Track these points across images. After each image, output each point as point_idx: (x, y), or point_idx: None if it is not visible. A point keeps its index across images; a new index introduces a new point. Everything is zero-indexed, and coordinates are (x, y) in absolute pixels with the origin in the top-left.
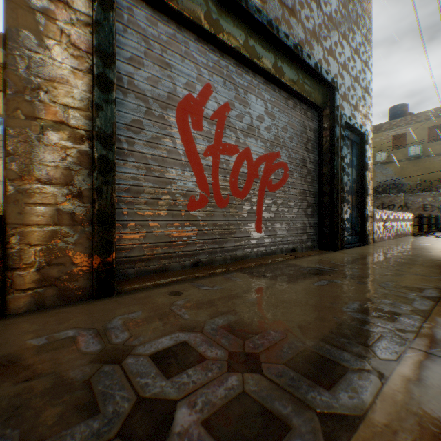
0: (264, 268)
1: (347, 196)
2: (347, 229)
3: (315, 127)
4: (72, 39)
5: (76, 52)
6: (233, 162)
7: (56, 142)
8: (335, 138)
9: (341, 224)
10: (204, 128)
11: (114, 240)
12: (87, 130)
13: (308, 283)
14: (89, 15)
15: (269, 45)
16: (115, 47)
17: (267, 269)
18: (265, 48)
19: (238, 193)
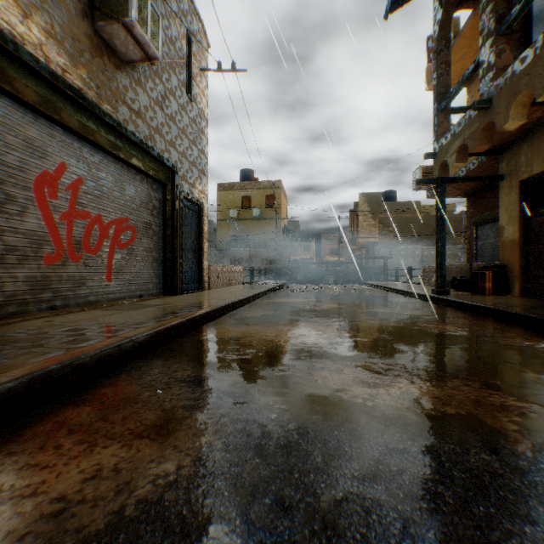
0: (115, 307)
1: (188, 253)
2: (188, 279)
3: (160, 197)
4: None
5: None
6: (87, 226)
7: None
8: (176, 210)
9: (181, 275)
10: (61, 198)
11: None
12: None
13: (145, 309)
14: None
15: (119, 136)
16: None
17: (118, 307)
18: (116, 138)
19: (91, 251)
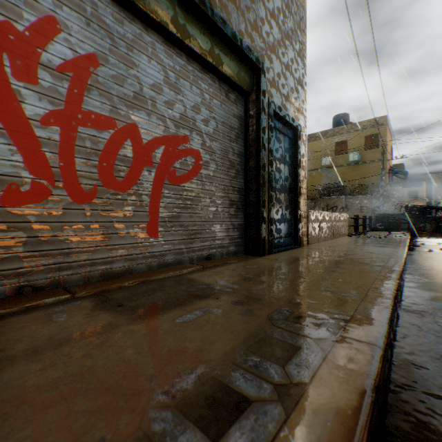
0: (140, 289)
1: (279, 194)
2: (279, 231)
3: (240, 113)
4: None
5: None
6: (107, 141)
7: None
8: (261, 127)
9: (269, 226)
10: (44, 82)
11: None
12: None
13: (168, 319)
14: None
15: None
16: None
17: (141, 291)
18: None
19: (115, 184)
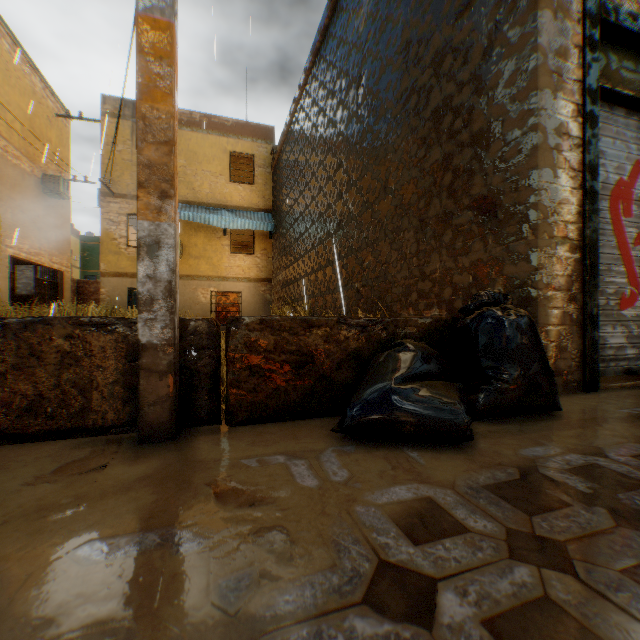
0: None
1: None
2: None
3: None
4: (569, 163)
5: (571, 173)
6: None
7: (561, 255)
8: None
9: None
10: (632, 213)
11: (596, 340)
12: (577, 240)
13: None
14: (578, 137)
15: None
16: (597, 159)
17: None
18: None
19: None
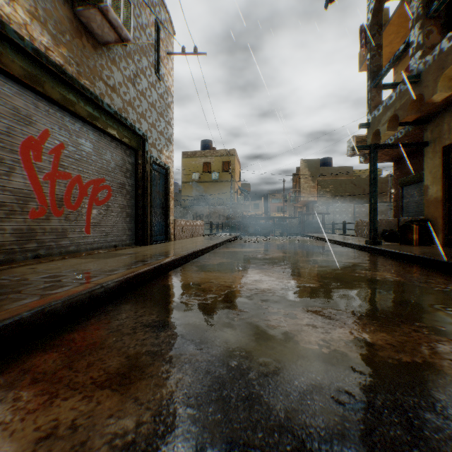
0: (93, 256)
1: (156, 209)
2: (156, 232)
3: (133, 161)
4: None
5: None
6: (68, 185)
7: None
8: (146, 172)
9: (150, 228)
10: (44, 160)
11: None
12: None
13: (118, 258)
14: None
15: (97, 107)
16: None
17: (95, 256)
18: (93, 109)
19: (71, 207)
